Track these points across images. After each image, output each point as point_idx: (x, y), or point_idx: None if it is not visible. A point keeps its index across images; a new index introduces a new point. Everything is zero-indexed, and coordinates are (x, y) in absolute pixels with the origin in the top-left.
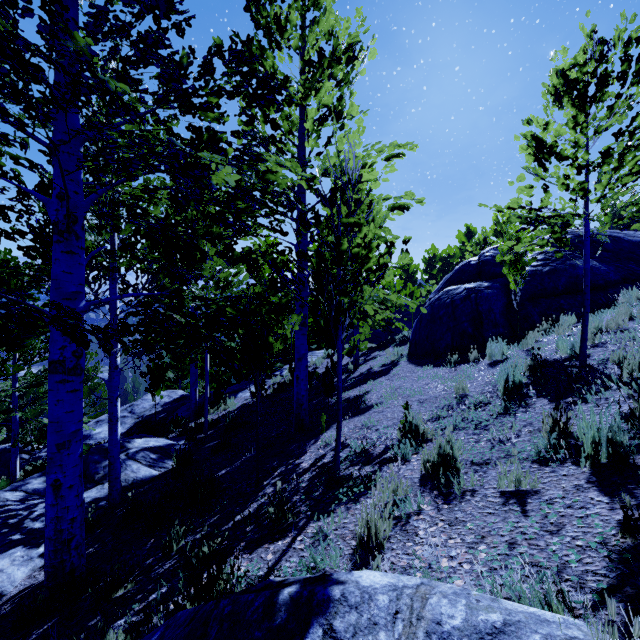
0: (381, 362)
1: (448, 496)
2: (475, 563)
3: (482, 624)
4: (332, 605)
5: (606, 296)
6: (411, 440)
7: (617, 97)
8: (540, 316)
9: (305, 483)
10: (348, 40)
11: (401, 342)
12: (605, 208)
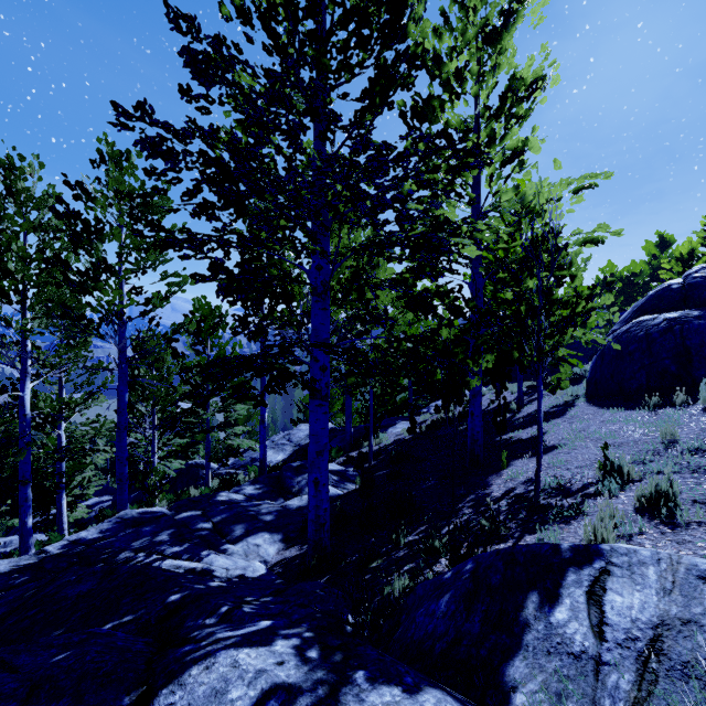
0: (551, 403)
1: (671, 524)
2: None
3: None
4: (606, 552)
5: None
6: (616, 478)
7: None
8: None
9: (504, 508)
10: (530, 76)
11: (572, 381)
12: None
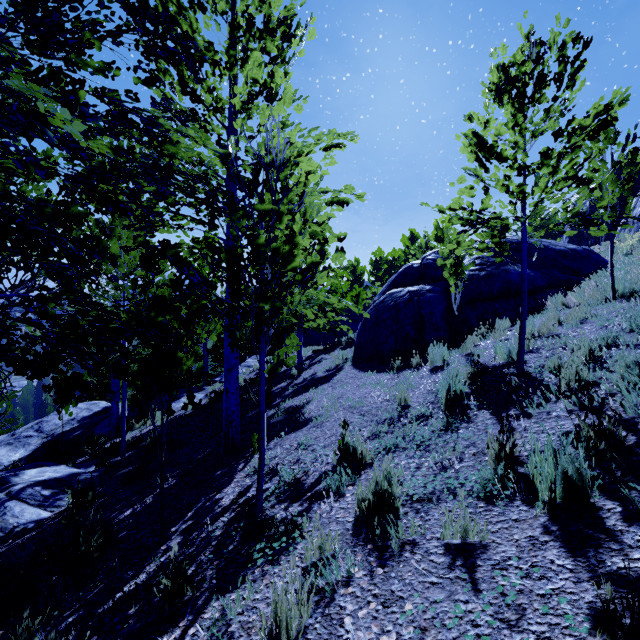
0: (326, 366)
1: (384, 552)
2: None
3: None
4: None
5: (535, 301)
6: (347, 468)
7: (553, 100)
8: (478, 320)
9: (220, 530)
10: (283, 12)
11: (347, 344)
12: (541, 213)
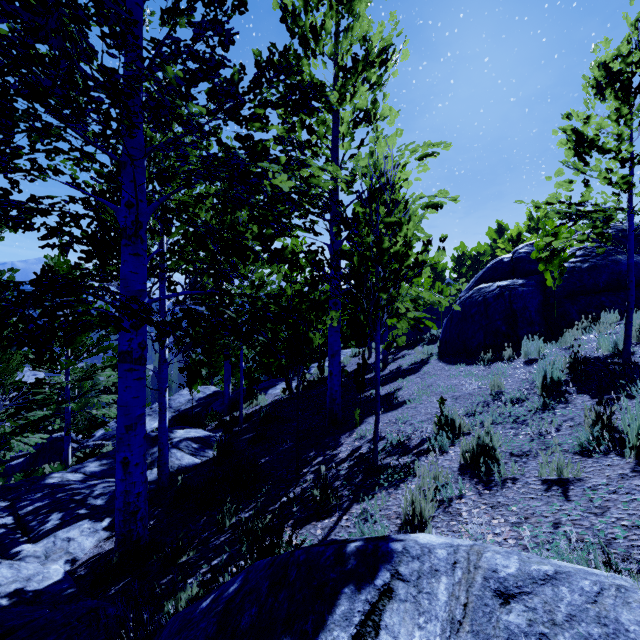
0: (410, 361)
1: (489, 483)
2: (520, 539)
3: (535, 572)
4: (396, 556)
5: None
6: (448, 433)
7: None
8: (579, 314)
9: (344, 471)
10: (381, 44)
11: (430, 341)
12: None
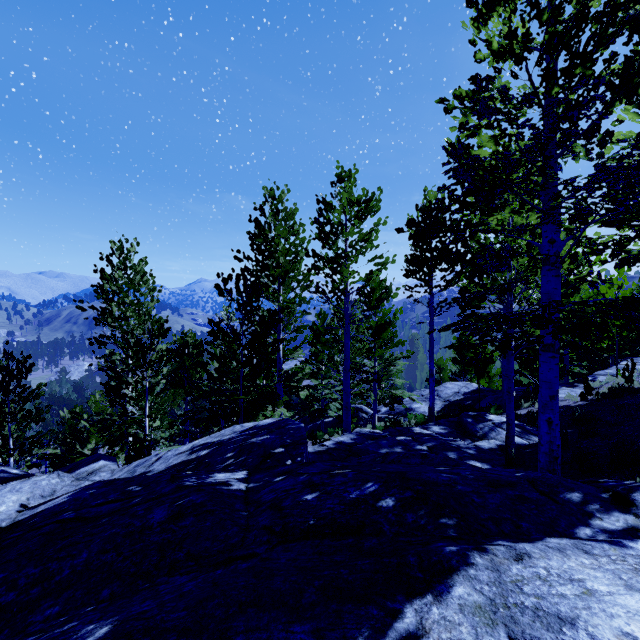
0: None
1: None
2: None
3: None
4: None
5: None
6: None
7: None
8: None
9: None
10: None
11: None
12: None
